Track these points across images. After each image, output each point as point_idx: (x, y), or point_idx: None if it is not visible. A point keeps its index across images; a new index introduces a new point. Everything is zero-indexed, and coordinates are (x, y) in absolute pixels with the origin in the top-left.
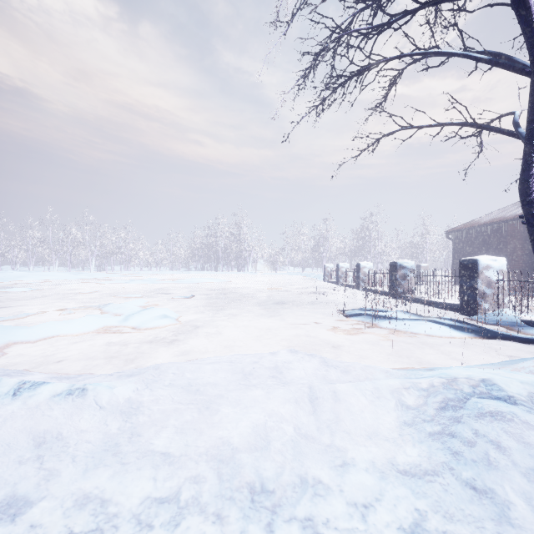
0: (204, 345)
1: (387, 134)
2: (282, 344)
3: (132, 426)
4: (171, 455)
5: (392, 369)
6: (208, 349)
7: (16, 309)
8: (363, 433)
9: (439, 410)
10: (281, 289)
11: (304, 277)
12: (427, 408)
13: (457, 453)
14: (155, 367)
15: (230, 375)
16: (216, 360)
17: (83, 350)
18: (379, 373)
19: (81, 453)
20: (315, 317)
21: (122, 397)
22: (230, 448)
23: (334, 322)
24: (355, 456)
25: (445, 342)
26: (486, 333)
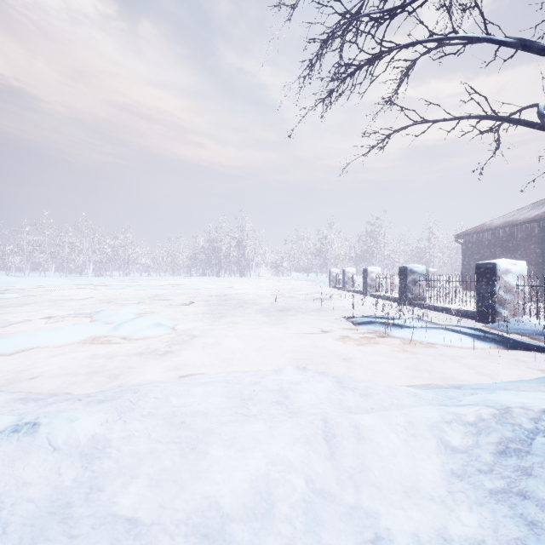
0: (201, 358)
1: (399, 130)
2: (287, 355)
3: (92, 476)
4: (139, 522)
5: (413, 386)
6: (204, 361)
7: (1, 317)
8: (398, 488)
9: (497, 455)
10: (285, 295)
11: (309, 283)
12: (480, 452)
13: (535, 524)
14: (134, 390)
15: (225, 401)
16: (209, 380)
17: (65, 363)
18: (406, 397)
19: (17, 519)
20: (322, 325)
21: (84, 434)
22: (219, 515)
23: (342, 331)
24: (390, 526)
25: (465, 353)
26: (509, 343)
